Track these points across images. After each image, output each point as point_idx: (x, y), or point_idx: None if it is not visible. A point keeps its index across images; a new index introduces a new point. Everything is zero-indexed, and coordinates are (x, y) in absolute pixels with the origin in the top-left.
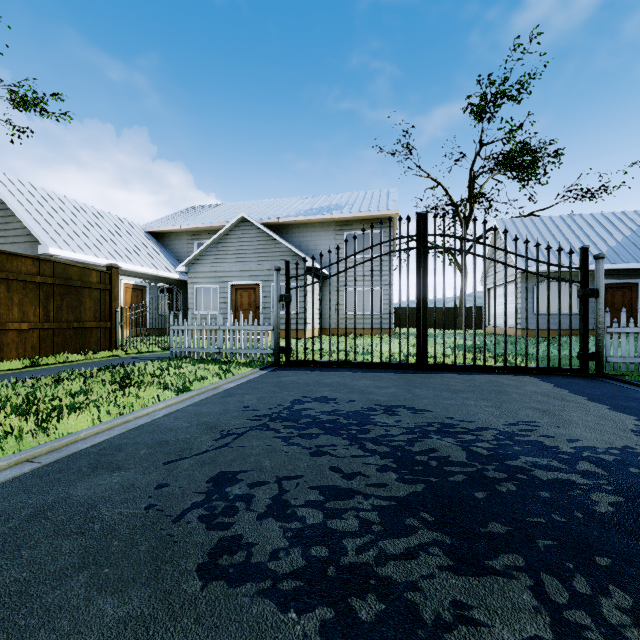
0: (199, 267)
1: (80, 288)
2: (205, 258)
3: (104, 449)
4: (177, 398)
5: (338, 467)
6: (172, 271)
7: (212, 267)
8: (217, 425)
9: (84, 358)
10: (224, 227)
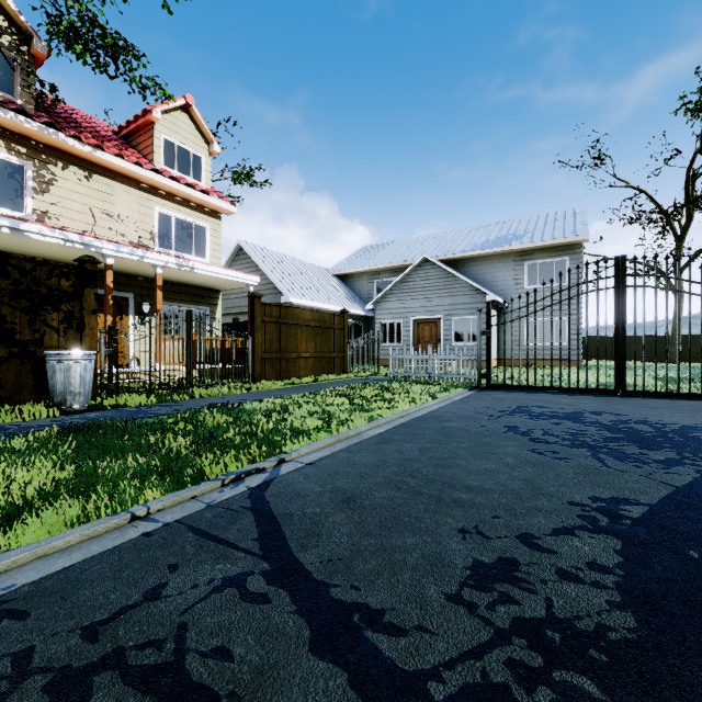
0: (384, 305)
1: (329, 328)
2: (390, 296)
3: (431, 416)
4: (436, 401)
5: (571, 428)
6: (358, 308)
7: (396, 304)
8: (480, 412)
9: (335, 378)
10: (408, 268)
